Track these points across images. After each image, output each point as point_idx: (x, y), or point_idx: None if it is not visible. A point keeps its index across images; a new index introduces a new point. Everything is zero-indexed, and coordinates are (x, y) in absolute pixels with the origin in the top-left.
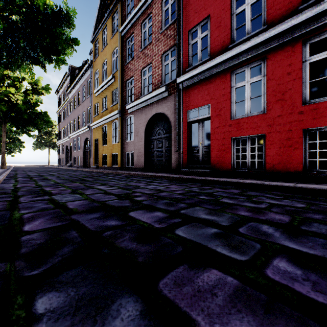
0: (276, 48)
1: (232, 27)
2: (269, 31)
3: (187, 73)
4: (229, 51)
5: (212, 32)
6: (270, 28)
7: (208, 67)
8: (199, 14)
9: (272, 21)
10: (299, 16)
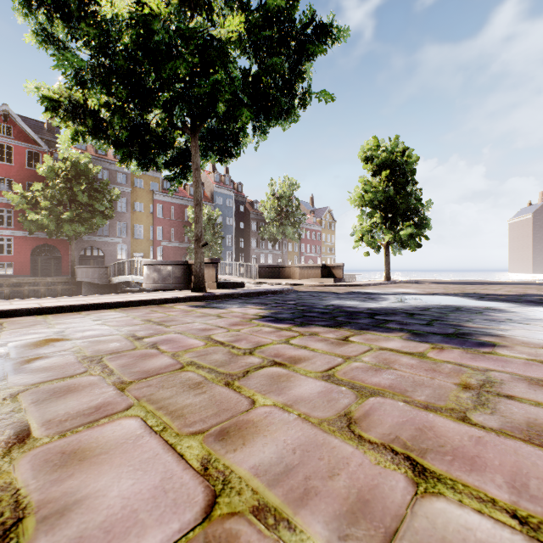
0: None
1: None
2: None
3: None
4: None
5: None
6: None
7: None
8: None
9: None
10: None
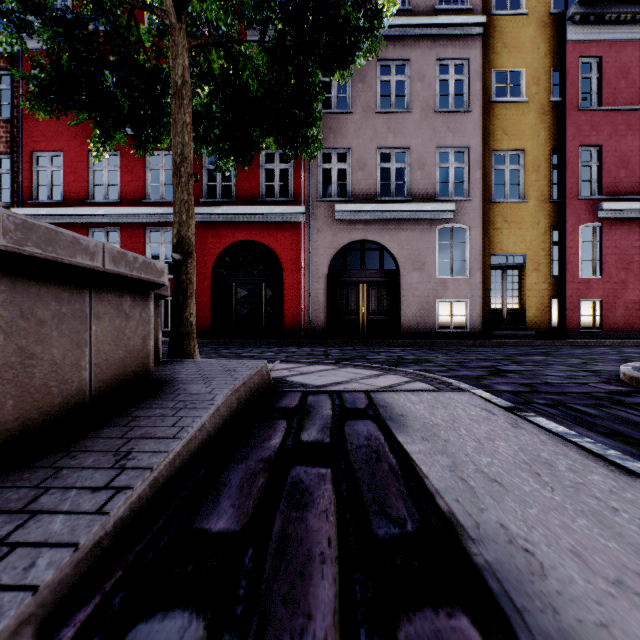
0: (128, 224)
1: (91, 181)
2: (120, 209)
3: (30, 209)
4: (84, 208)
5: (66, 174)
6: (124, 204)
7: (60, 213)
8: (48, 140)
9: (125, 198)
10: (140, 209)
